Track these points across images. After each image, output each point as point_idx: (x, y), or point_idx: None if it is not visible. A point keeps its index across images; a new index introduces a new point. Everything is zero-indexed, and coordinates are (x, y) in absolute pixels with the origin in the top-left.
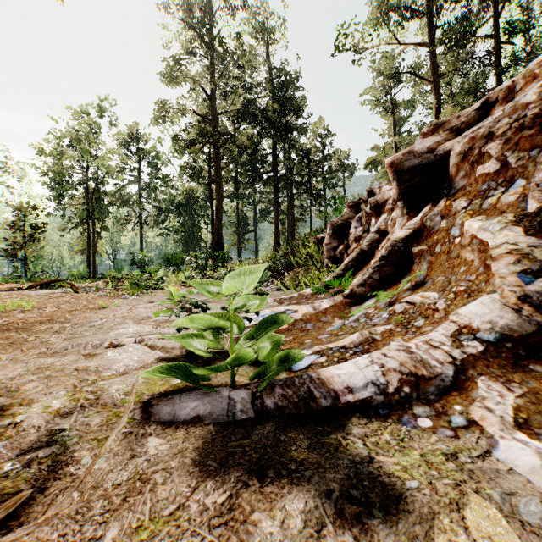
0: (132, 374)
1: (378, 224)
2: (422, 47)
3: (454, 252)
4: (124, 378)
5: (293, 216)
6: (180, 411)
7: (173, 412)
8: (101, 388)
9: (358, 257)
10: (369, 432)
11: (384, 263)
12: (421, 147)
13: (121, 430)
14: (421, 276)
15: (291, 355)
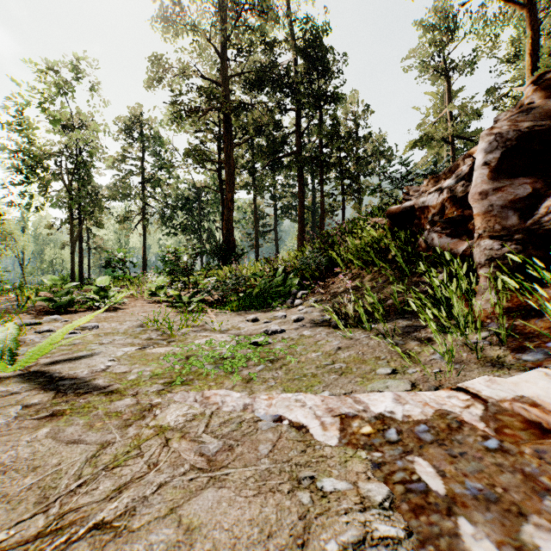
0: None
1: None
2: None
3: None
4: None
5: (322, 207)
6: None
7: None
8: None
9: None
10: None
11: None
12: None
13: None
14: None
15: None
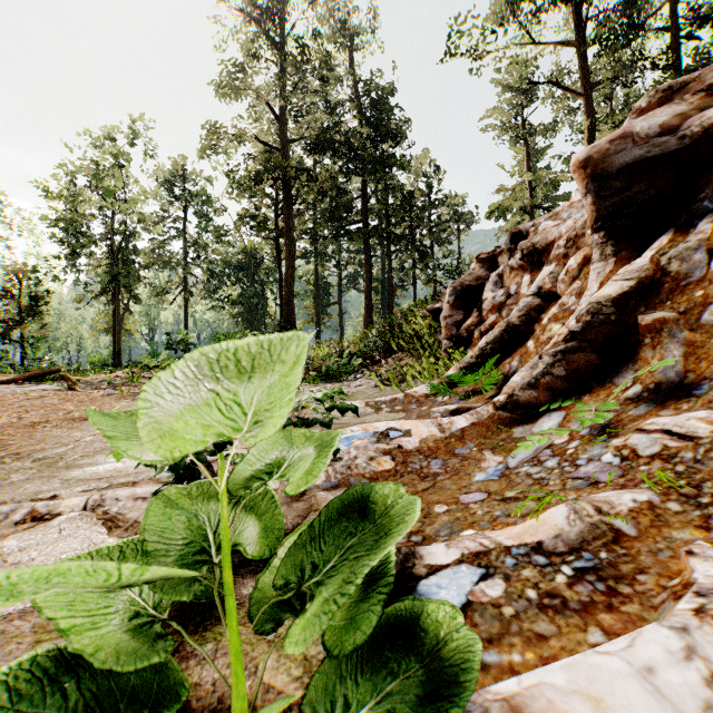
0: None
1: (538, 282)
2: (571, 45)
3: None
4: None
5: (391, 282)
6: None
7: None
8: None
9: (504, 335)
10: None
11: (574, 346)
12: (647, 126)
13: None
14: (669, 372)
15: (430, 630)
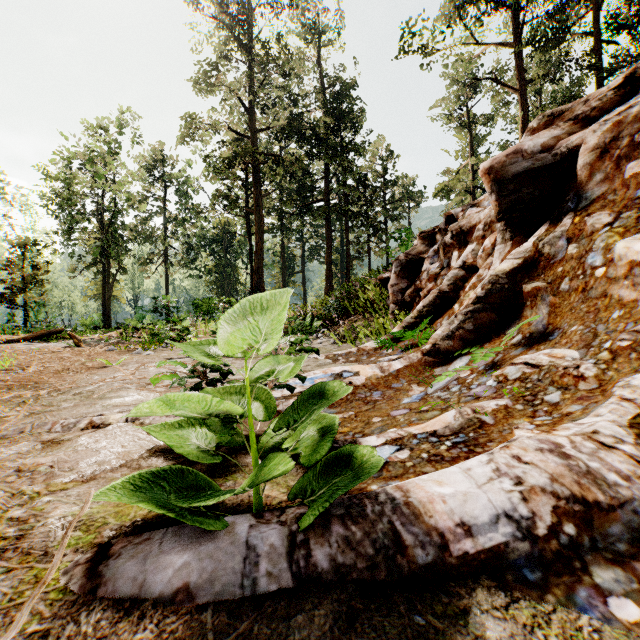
0: (102, 480)
1: (463, 257)
2: (505, 47)
3: (595, 289)
4: (86, 488)
5: (348, 254)
6: (155, 574)
7: (141, 576)
8: (39, 510)
9: (436, 300)
10: (520, 633)
11: (480, 307)
12: (532, 145)
13: (28, 627)
14: (539, 325)
15: (357, 456)
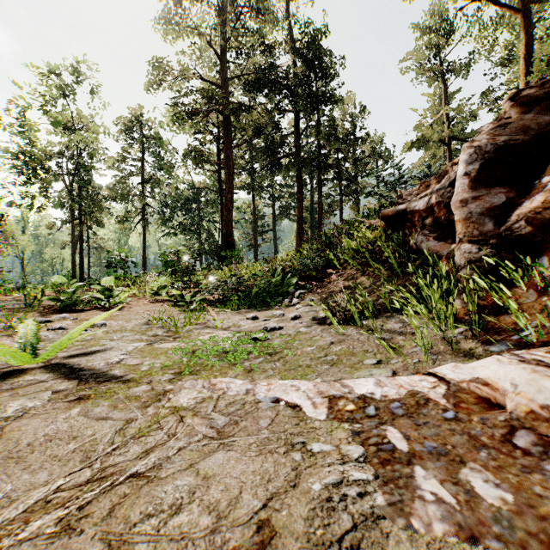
0: None
1: None
2: None
3: None
4: None
5: (320, 207)
6: None
7: None
8: None
9: None
10: None
11: None
12: None
13: None
14: None
15: None
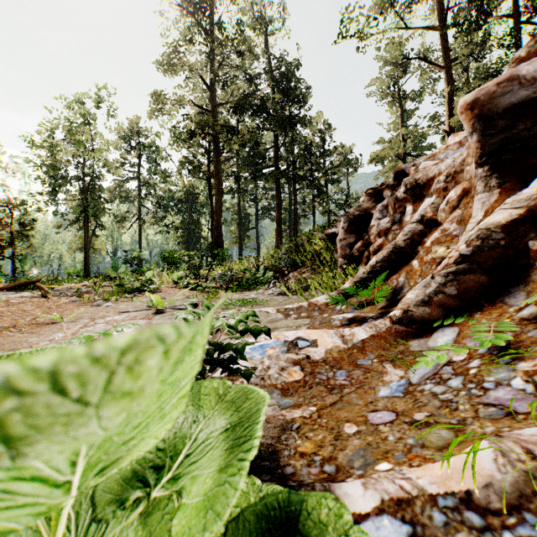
0: None
1: (421, 211)
2: (434, 29)
3: None
4: None
5: (296, 212)
6: None
7: None
8: None
9: (391, 255)
10: None
11: (465, 268)
12: (531, 69)
13: None
14: None
15: None
